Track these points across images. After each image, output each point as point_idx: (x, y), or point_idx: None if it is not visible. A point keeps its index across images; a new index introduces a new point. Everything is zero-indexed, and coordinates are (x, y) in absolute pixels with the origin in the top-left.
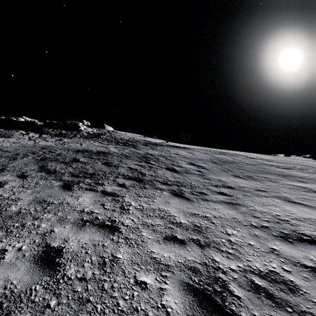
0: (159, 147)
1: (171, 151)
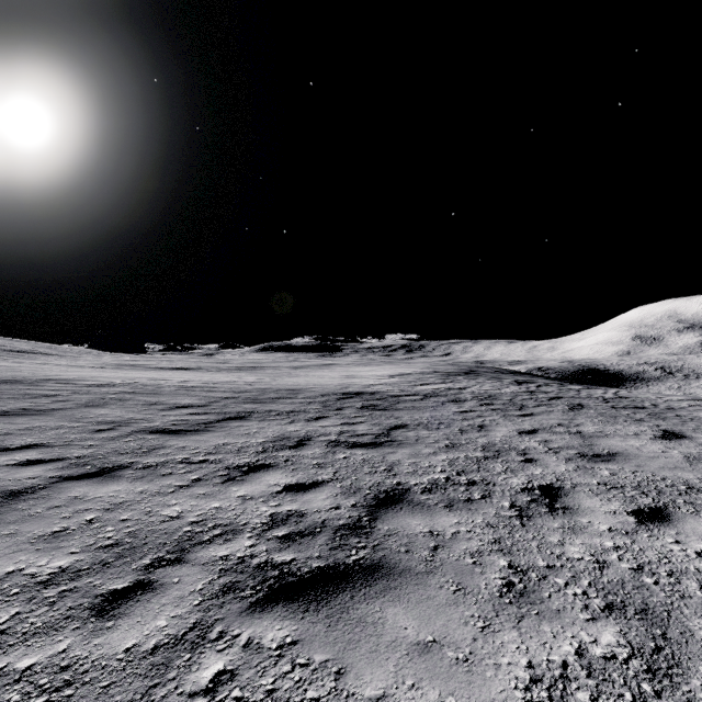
0: None
1: None
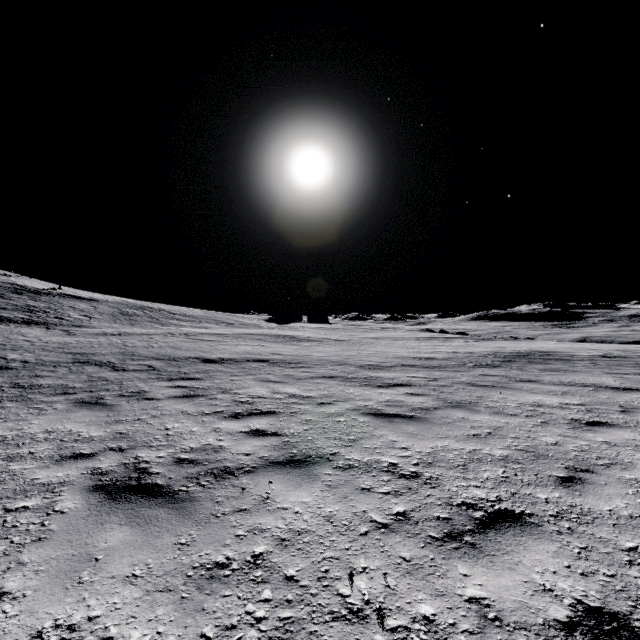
0: (46, 298)
1: (65, 304)
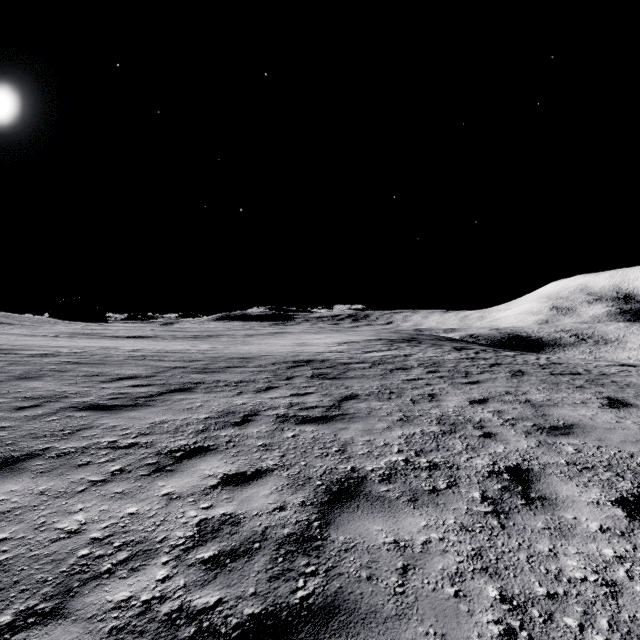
0: None
1: None
